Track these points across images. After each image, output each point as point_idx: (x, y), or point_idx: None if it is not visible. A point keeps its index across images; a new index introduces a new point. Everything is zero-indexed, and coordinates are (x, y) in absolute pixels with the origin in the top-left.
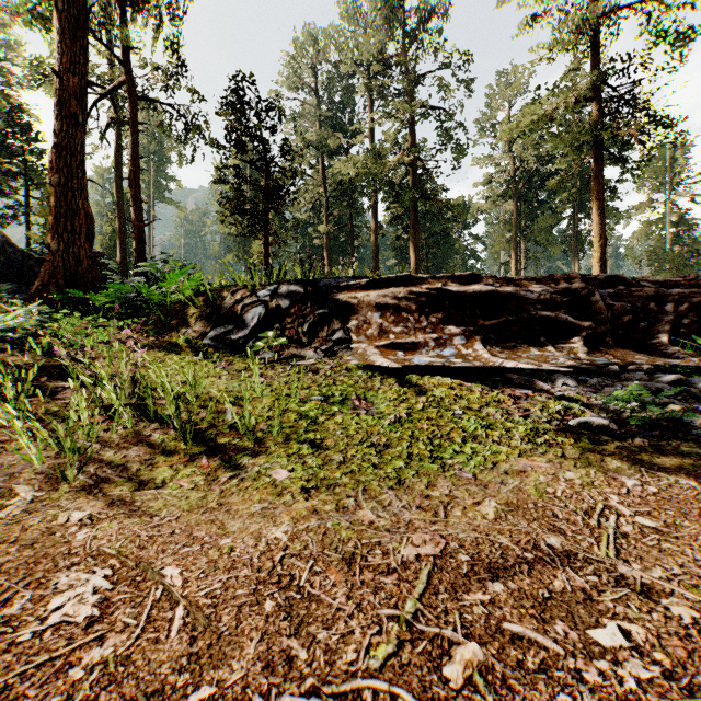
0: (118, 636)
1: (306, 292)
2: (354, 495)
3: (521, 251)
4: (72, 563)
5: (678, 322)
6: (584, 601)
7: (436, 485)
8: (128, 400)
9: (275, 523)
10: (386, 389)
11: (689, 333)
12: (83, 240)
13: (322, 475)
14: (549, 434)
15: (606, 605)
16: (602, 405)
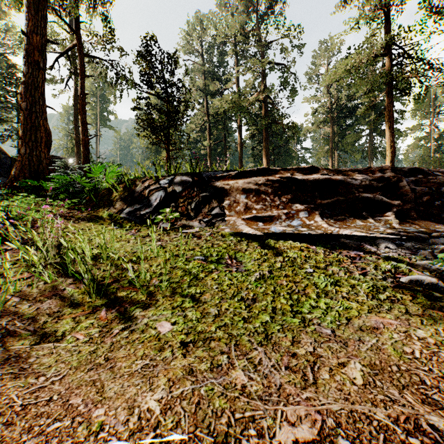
0: None
1: (193, 181)
2: (227, 351)
3: (335, 157)
4: None
5: None
6: None
7: (300, 342)
8: (53, 260)
9: (152, 386)
10: (251, 251)
11: None
12: (43, 147)
13: (200, 329)
14: (388, 290)
15: None
16: (425, 265)
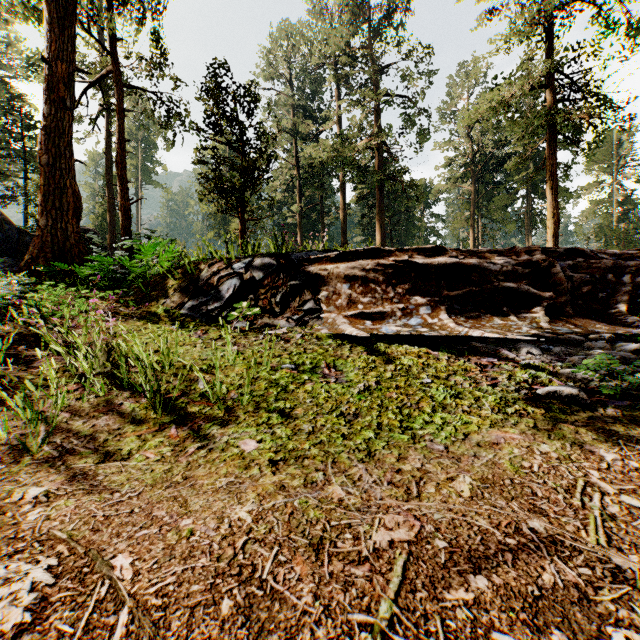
0: None
1: (278, 265)
2: (323, 468)
3: (479, 228)
4: (17, 550)
5: (635, 293)
6: (579, 601)
7: (407, 458)
8: (103, 368)
9: (240, 500)
10: (355, 357)
11: None
12: (71, 216)
13: (291, 446)
14: (519, 403)
15: (605, 606)
16: (570, 374)
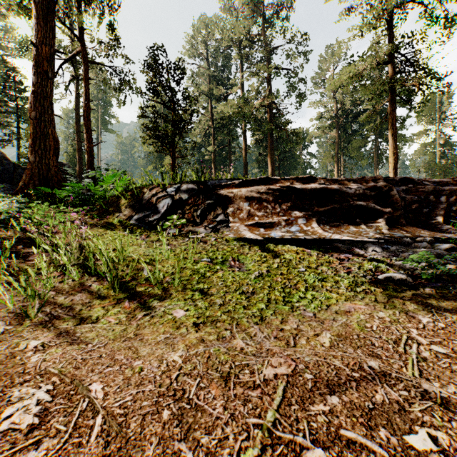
0: (51, 440)
1: (199, 189)
2: (230, 328)
3: (341, 163)
4: (25, 380)
5: (449, 209)
6: (399, 411)
7: (287, 321)
8: (77, 261)
9: (173, 349)
10: (252, 254)
11: (456, 216)
12: (52, 155)
13: (208, 314)
14: (365, 285)
15: (416, 414)
16: (401, 265)
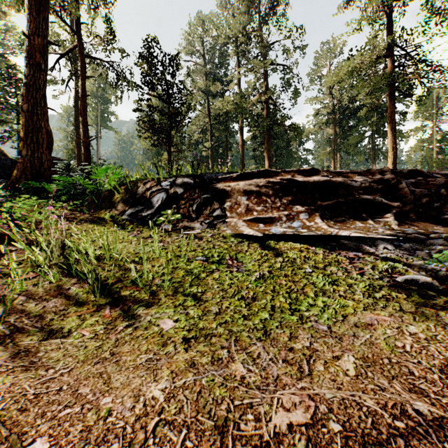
0: None
1: (194, 183)
2: (227, 346)
3: (338, 159)
4: None
5: None
6: None
7: (297, 337)
8: (57, 260)
9: (156, 377)
10: (251, 251)
11: None
12: (45, 148)
13: (201, 326)
14: (384, 289)
15: None
16: (421, 265)
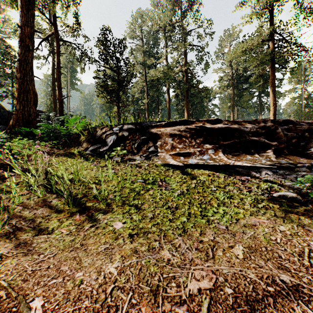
0: None
1: (136, 128)
2: (158, 239)
3: (235, 111)
4: None
5: None
6: None
7: (205, 233)
8: (43, 182)
9: (111, 259)
10: (175, 176)
11: None
12: (32, 104)
13: (141, 226)
14: (264, 202)
15: None
16: (290, 185)
